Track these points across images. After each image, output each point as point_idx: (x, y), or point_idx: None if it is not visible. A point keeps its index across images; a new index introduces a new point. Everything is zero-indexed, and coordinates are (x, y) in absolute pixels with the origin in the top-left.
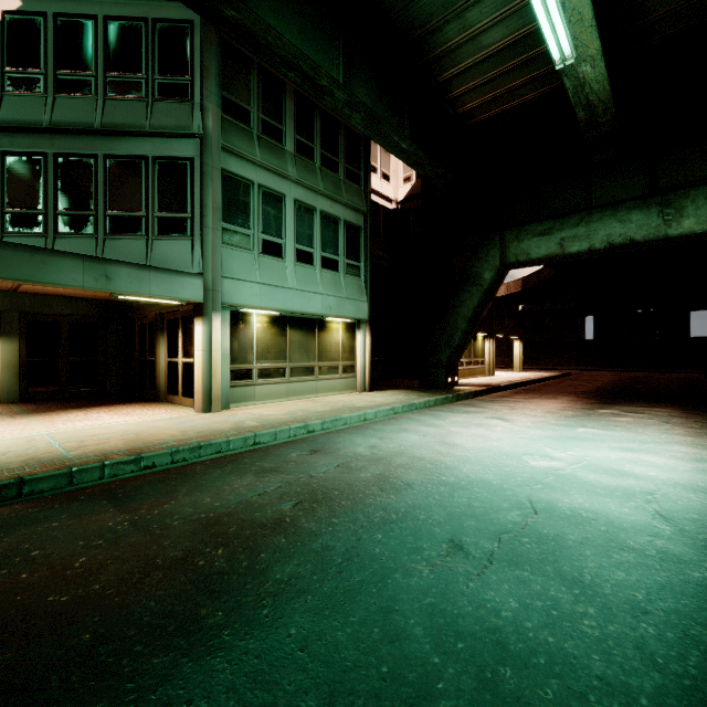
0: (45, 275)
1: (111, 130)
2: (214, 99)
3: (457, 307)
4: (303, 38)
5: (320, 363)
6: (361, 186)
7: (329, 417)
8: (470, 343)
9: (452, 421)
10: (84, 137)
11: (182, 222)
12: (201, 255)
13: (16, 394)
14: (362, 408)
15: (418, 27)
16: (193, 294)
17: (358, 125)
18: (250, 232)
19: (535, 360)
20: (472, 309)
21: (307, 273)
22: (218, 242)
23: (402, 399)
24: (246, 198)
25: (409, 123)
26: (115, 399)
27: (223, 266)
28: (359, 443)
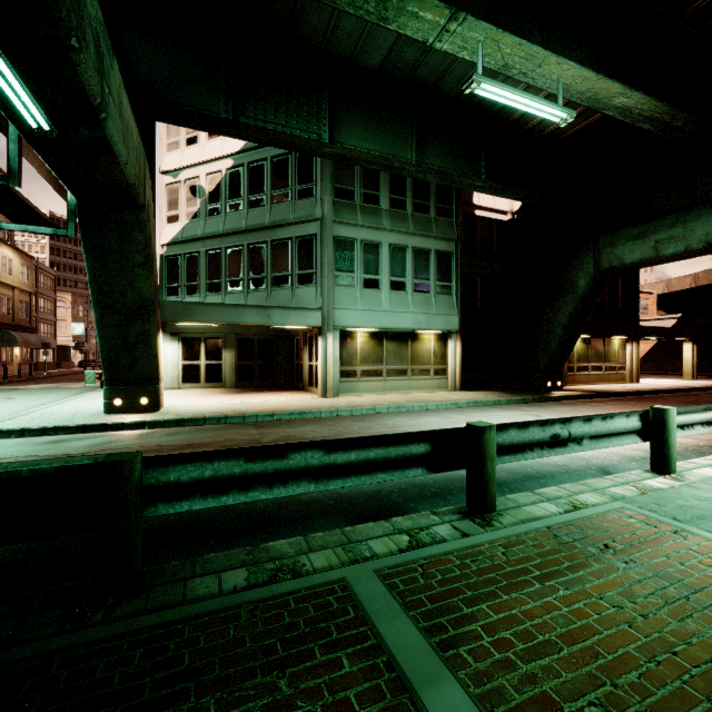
0: (240, 319)
1: (274, 226)
2: (329, 193)
3: (554, 314)
4: (381, 139)
5: (413, 367)
6: (453, 217)
7: (395, 404)
8: (598, 347)
9: (489, 414)
10: (261, 232)
11: (311, 276)
12: (321, 296)
13: (233, 383)
14: (430, 401)
15: (476, 94)
16: (316, 322)
17: (433, 180)
18: (354, 275)
19: None
20: (567, 316)
21: (400, 298)
22: (331, 286)
23: (476, 397)
24: (352, 251)
25: (487, 161)
26: (281, 388)
27: (335, 301)
28: (395, 419)
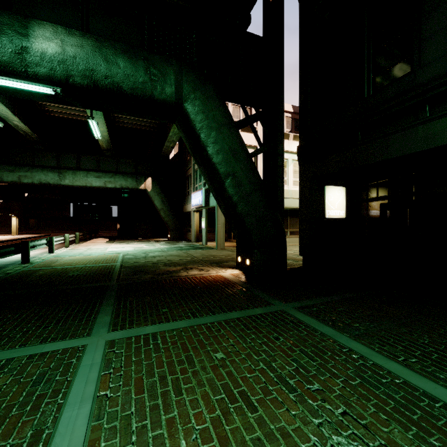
0: None
1: None
2: None
3: None
4: None
5: None
6: None
7: None
8: None
9: None
10: None
11: None
12: None
13: None
14: None
15: None
16: None
17: None
18: None
19: (37, 228)
20: None
21: None
22: None
23: None
24: None
25: None
26: None
27: None
28: None
